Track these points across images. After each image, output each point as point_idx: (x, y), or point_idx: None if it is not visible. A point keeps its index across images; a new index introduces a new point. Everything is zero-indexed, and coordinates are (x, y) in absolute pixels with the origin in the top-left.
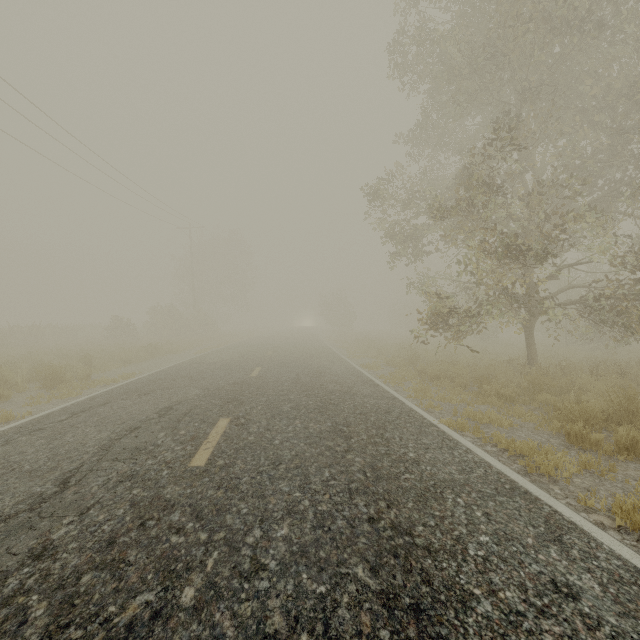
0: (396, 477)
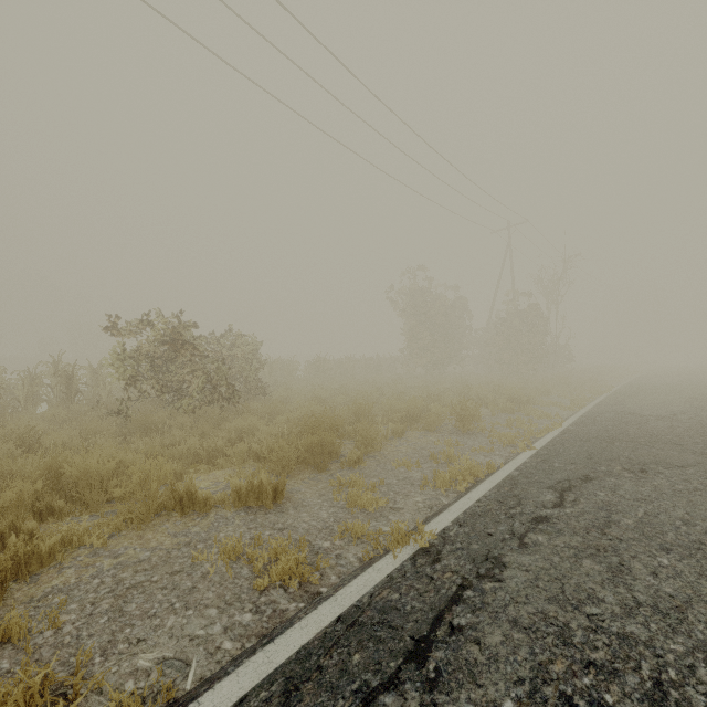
0: None
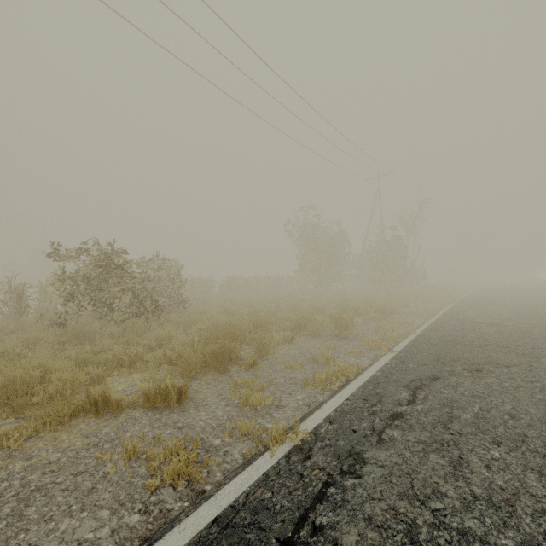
0: None
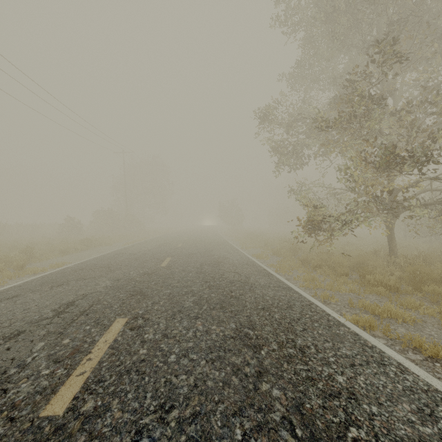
0: (340, 437)
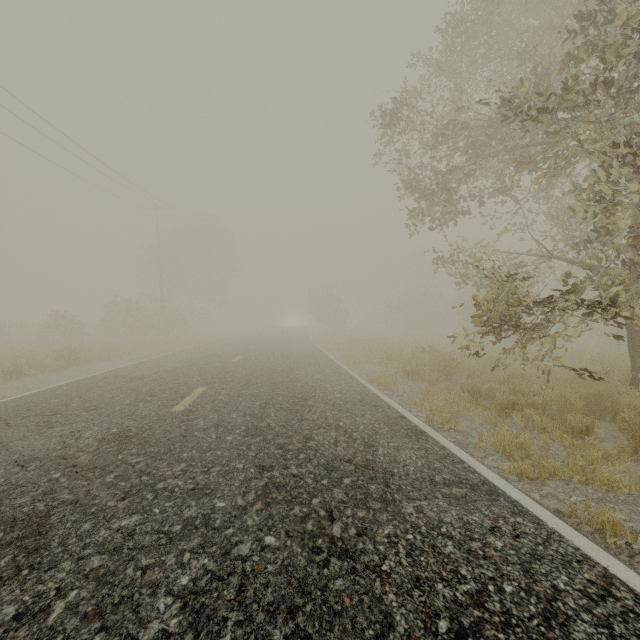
0: None
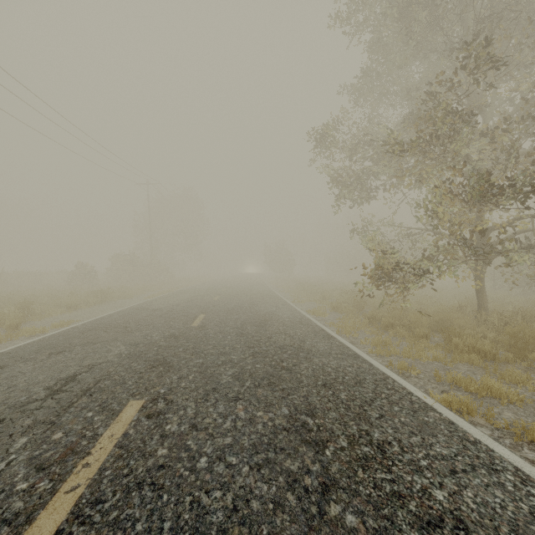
0: None
